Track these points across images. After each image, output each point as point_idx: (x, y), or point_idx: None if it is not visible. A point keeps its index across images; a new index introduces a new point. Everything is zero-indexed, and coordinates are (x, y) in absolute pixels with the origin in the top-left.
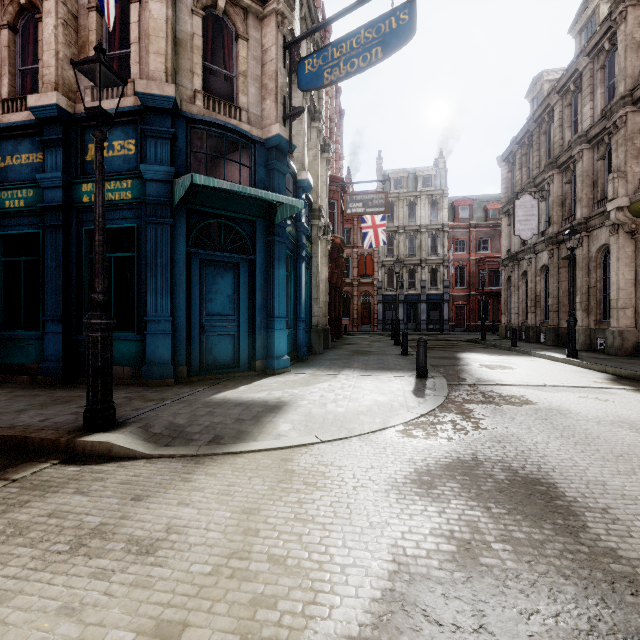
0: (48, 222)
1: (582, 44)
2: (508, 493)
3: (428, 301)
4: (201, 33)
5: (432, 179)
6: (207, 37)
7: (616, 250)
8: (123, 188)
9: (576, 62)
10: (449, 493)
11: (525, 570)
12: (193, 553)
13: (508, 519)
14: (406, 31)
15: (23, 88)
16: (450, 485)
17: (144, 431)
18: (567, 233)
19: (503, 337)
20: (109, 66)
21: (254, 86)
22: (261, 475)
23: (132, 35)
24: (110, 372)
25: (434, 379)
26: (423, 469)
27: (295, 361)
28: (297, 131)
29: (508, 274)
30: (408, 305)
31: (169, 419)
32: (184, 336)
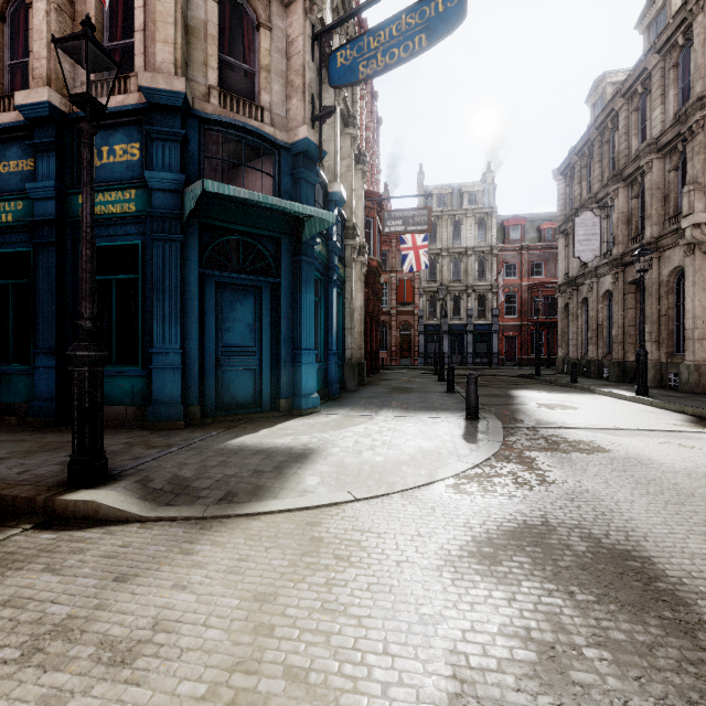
0: (39, 239)
1: (652, 40)
2: (593, 571)
3: (475, 332)
4: (217, 20)
5: (479, 196)
6: (224, 26)
7: (692, 273)
8: (126, 199)
9: (645, 60)
10: (518, 571)
11: (635, 693)
12: (184, 663)
13: (599, 610)
14: (455, 14)
15: (12, 85)
16: (518, 560)
17: (141, 486)
18: (637, 253)
19: (560, 372)
20: (98, 44)
21: (278, 83)
22: (281, 545)
23: (136, 22)
24: (100, 415)
25: (487, 421)
26: (482, 537)
27: (326, 400)
28: (328, 137)
29: (565, 301)
30: (452, 336)
31: (173, 471)
32: (196, 371)
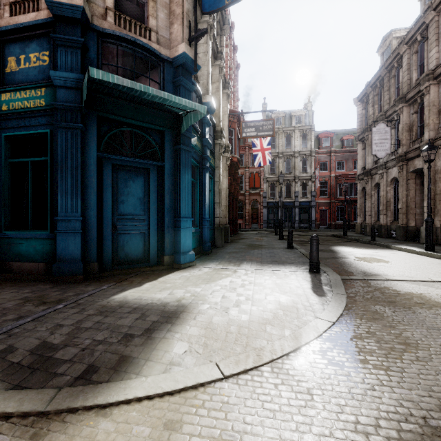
0: None
1: (429, 1)
2: None
3: (300, 206)
4: None
5: (303, 118)
6: None
7: None
8: (37, 96)
9: (424, 16)
10: None
11: None
12: None
13: None
14: None
15: None
16: None
17: None
18: (426, 148)
19: (358, 233)
20: None
21: (163, 12)
22: None
23: None
24: None
25: (327, 274)
26: None
27: (200, 254)
28: (202, 62)
29: (363, 186)
30: (285, 209)
31: (43, 336)
32: (95, 234)
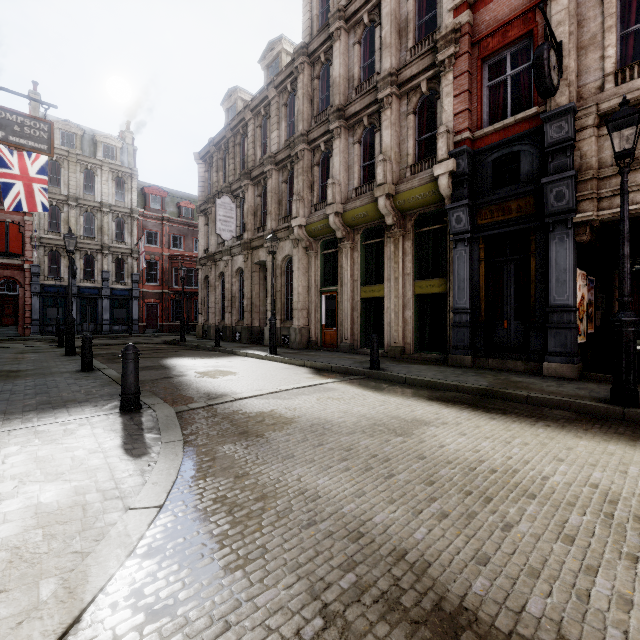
0: None
1: (272, 76)
2: None
3: (112, 297)
4: None
5: (118, 152)
6: None
7: (297, 261)
8: None
9: (267, 89)
10: None
11: None
12: None
13: None
14: None
15: None
16: None
17: None
18: (270, 237)
19: (201, 337)
20: None
21: None
22: None
23: None
24: None
25: (154, 410)
26: None
27: None
28: None
29: (206, 274)
30: (84, 300)
31: None
32: None
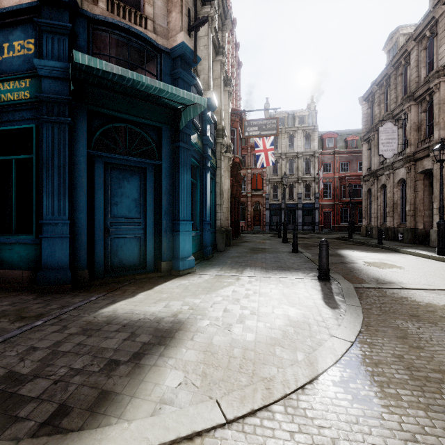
0: None
1: None
2: None
3: (303, 208)
4: None
5: (306, 118)
6: None
7: None
8: (21, 88)
9: (433, 11)
10: None
11: None
12: None
13: None
14: None
15: None
16: None
17: None
18: (438, 147)
19: (364, 236)
20: None
21: None
22: None
23: None
24: None
25: (338, 282)
26: None
27: (201, 259)
28: (203, 56)
29: (368, 187)
30: (288, 211)
31: (10, 364)
32: (85, 239)
